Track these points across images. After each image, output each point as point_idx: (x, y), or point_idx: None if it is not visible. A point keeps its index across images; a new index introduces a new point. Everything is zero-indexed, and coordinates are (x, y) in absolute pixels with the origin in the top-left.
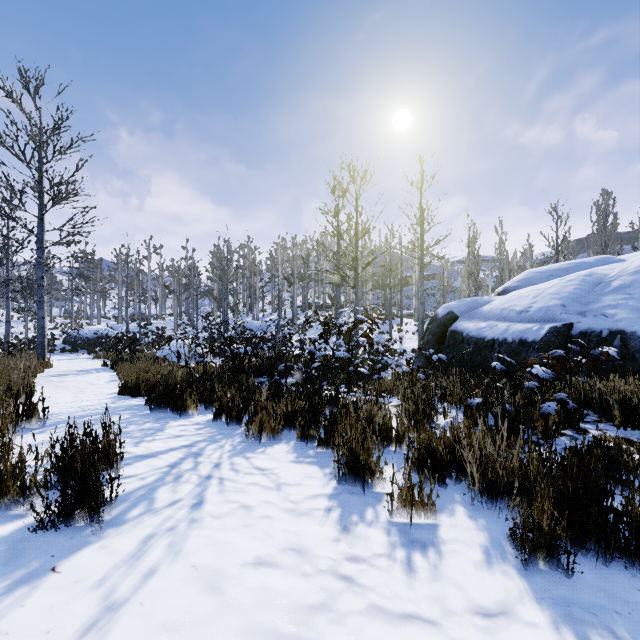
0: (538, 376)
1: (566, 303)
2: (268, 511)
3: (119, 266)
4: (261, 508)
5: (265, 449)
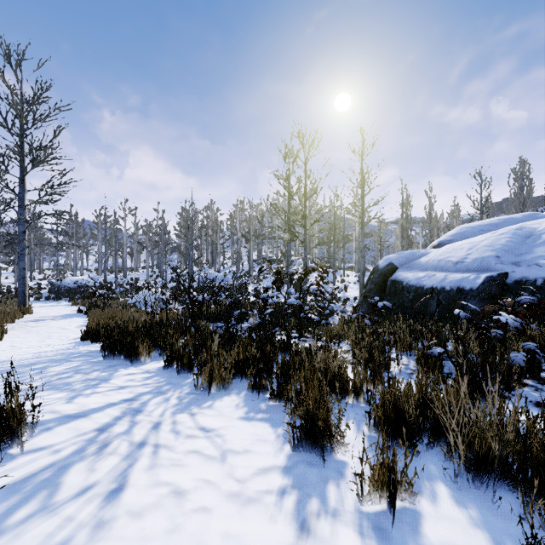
0: (503, 324)
1: (500, 254)
2: (206, 498)
3: (99, 225)
4: (197, 493)
5: (213, 402)
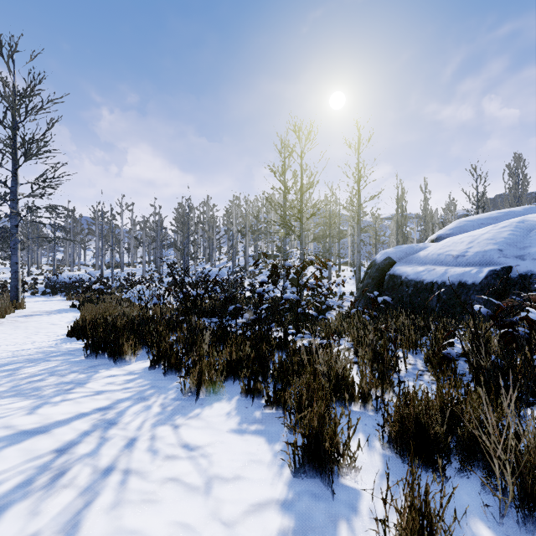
0: (530, 321)
1: (503, 247)
2: None
3: (96, 221)
4: None
5: (201, 410)
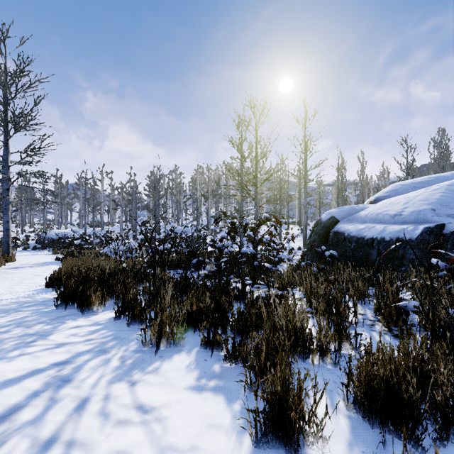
0: None
1: (435, 207)
2: None
3: (80, 186)
4: None
5: (160, 363)
